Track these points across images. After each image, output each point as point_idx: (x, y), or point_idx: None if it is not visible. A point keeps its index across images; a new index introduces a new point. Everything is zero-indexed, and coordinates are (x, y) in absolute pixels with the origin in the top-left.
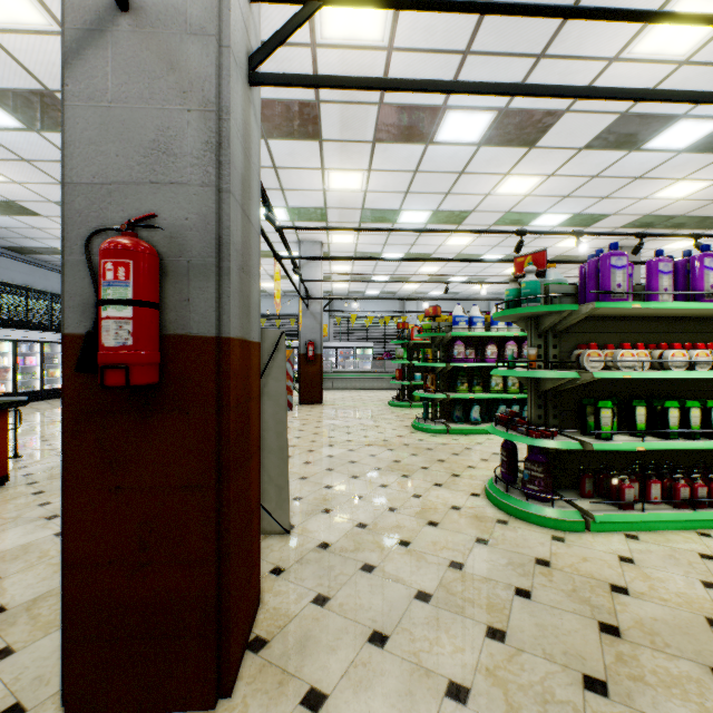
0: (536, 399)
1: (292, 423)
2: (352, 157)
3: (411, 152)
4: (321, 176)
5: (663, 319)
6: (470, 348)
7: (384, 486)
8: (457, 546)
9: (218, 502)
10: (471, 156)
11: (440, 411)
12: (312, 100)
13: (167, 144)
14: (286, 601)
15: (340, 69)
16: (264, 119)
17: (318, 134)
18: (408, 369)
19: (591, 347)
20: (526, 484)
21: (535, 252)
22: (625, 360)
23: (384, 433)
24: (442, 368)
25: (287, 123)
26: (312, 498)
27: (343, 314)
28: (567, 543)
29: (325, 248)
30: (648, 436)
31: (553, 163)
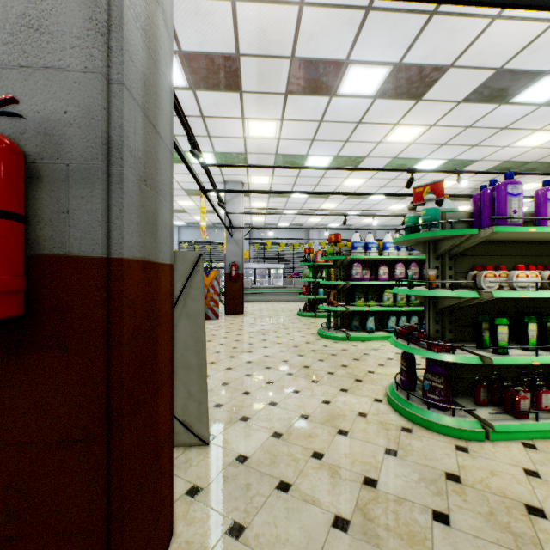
0: (434, 315)
1: (218, 331)
2: (268, 108)
3: (317, 103)
4: (241, 125)
5: (545, 243)
6: (366, 268)
7: (297, 392)
8: (368, 458)
9: (108, 456)
10: (368, 108)
11: (341, 321)
12: (233, 54)
13: (41, 19)
14: (200, 531)
15: (257, 23)
16: (192, 72)
17: (238, 86)
18: (313, 285)
19: (487, 268)
20: (426, 393)
21: (433, 182)
22: (521, 280)
23: (295, 340)
24: (343, 285)
25: (212, 75)
26: (232, 405)
27: (260, 242)
28: (471, 453)
29: (246, 188)
30: (538, 349)
31: (435, 114)
